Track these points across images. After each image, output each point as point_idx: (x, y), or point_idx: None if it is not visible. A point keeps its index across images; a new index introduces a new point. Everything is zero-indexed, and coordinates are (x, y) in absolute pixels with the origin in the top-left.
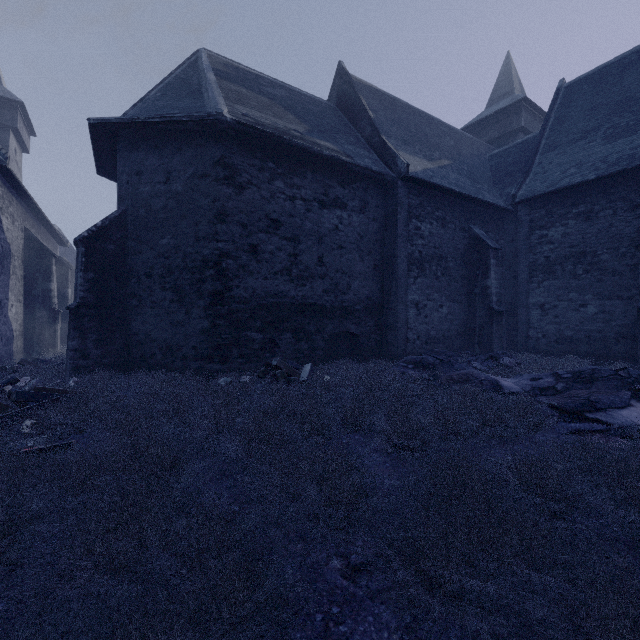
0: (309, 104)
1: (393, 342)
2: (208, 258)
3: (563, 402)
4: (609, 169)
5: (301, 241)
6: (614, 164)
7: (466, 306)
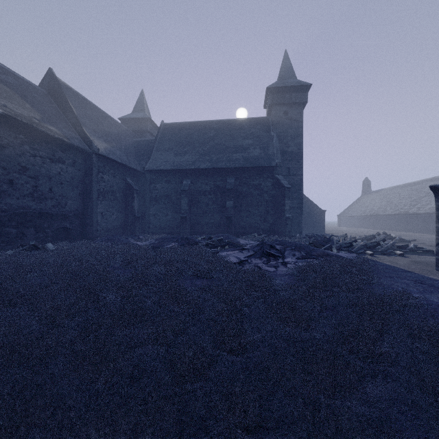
0: (32, 92)
1: (90, 232)
2: None
3: (156, 245)
4: (174, 167)
5: (40, 179)
6: (176, 166)
7: (124, 214)
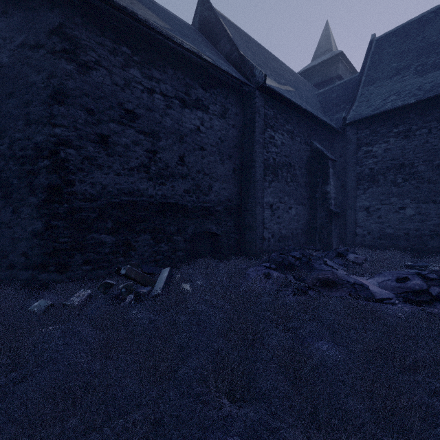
0: (173, 18)
1: (251, 241)
2: (42, 146)
3: None
4: (426, 94)
5: (161, 138)
6: (430, 90)
7: (308, 208)
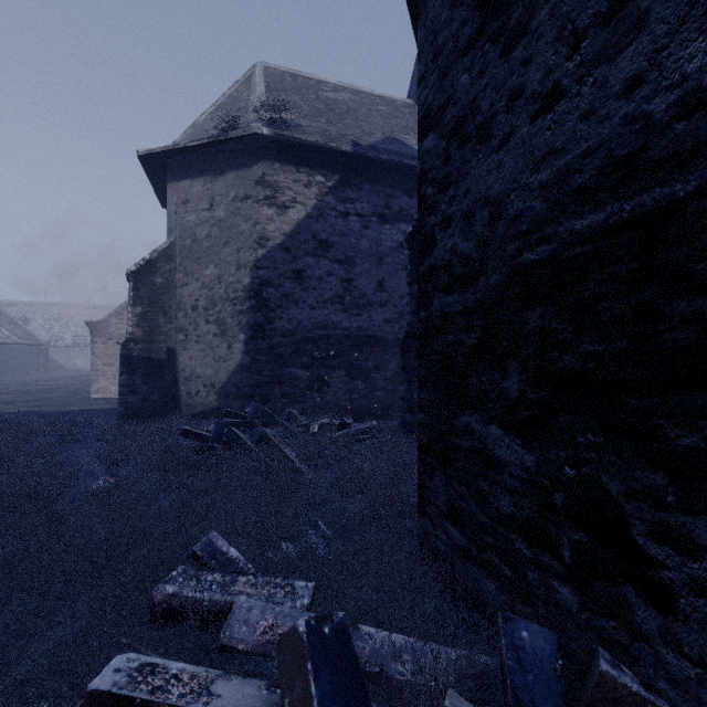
0: None
1: None
2: None
3: None
4: None
5: None
6: None
7: None
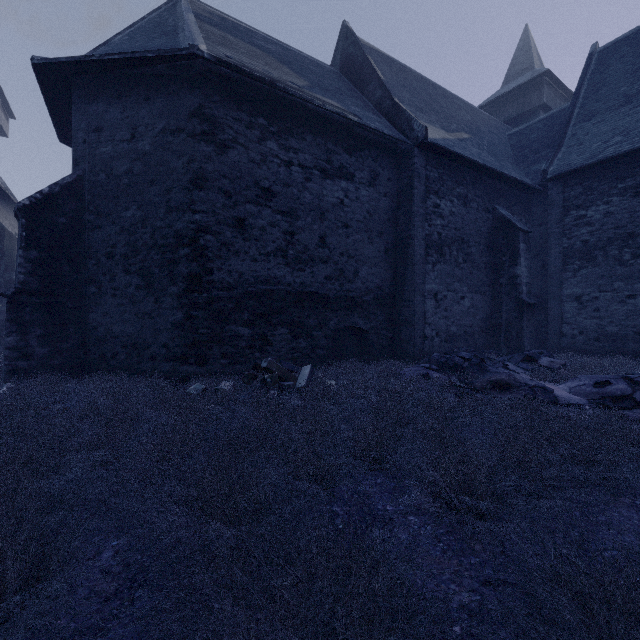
0: (309, 64)
1: (408, 339)
2: (182, 233)
3: None
4: None
5: (299, 216)
6: None
7: (490, 298)
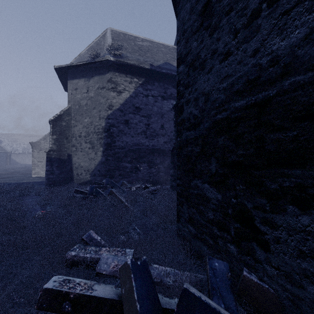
0: None
1: None
2: None
3: None
4: None
5: None
6: None
7: None
